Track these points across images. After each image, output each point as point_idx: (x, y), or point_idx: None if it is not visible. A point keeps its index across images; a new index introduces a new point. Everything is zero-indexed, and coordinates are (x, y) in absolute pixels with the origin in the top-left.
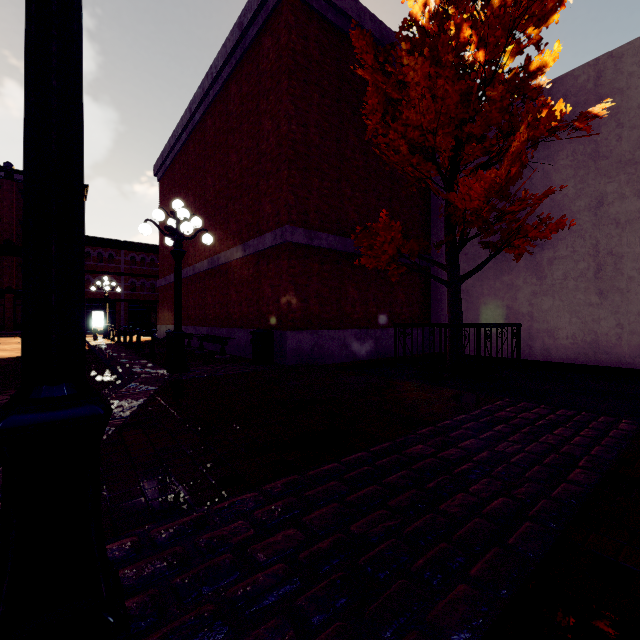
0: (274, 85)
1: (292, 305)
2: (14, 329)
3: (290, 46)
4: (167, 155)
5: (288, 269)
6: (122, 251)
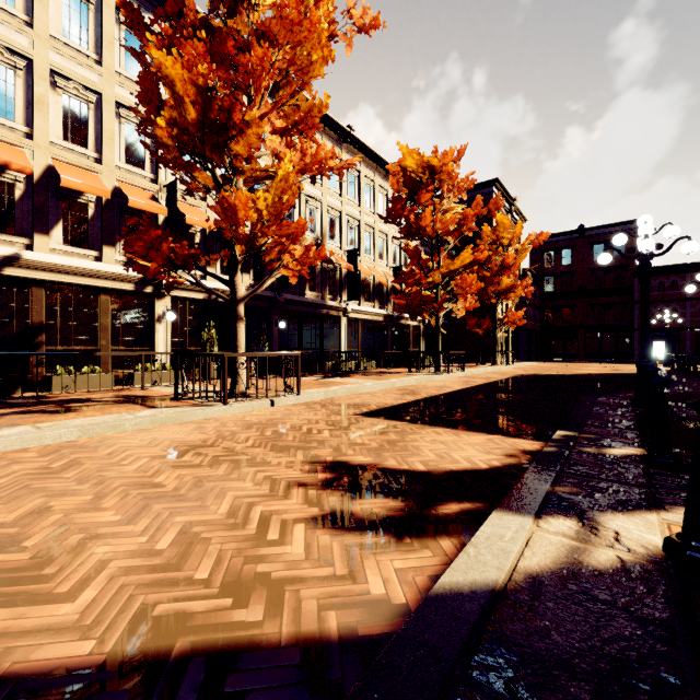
0: None
1: None
2: (584, 357)
3: None
4: None
5: None
6: (687, 275)
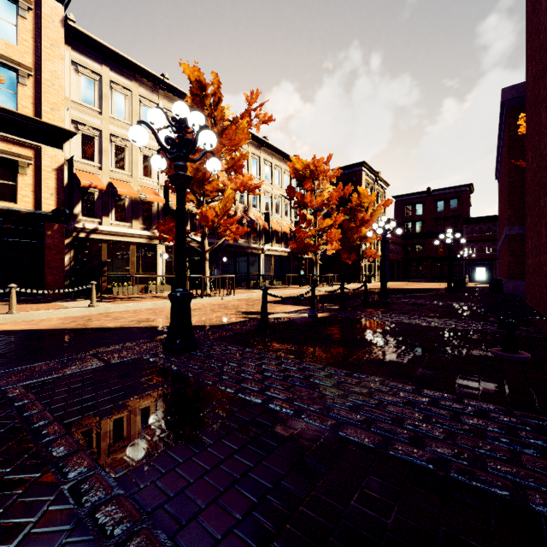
0: (506, 153)
1: (511, 266)
2: (431, 279)
3: (509, 135)
4: (496, 170)
5: (508, 248)
6: (497, 223)
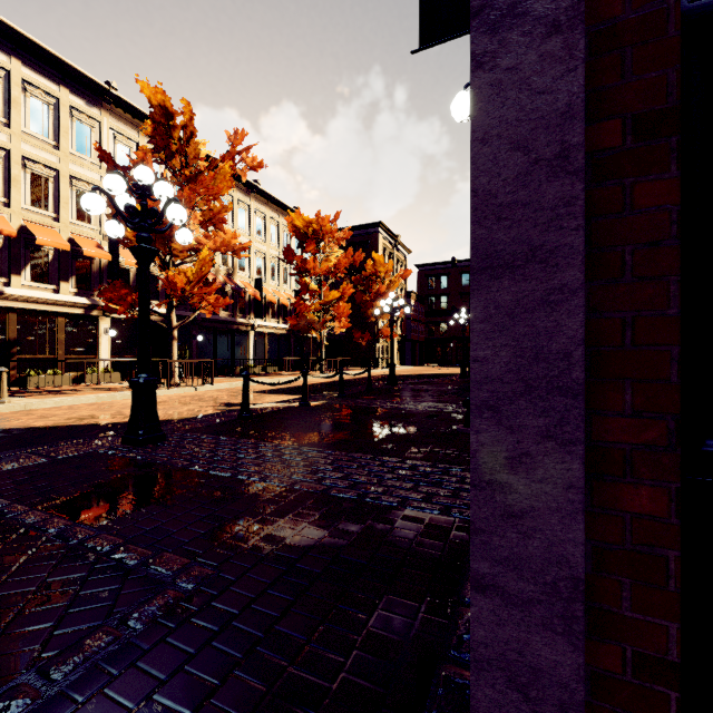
0: None
1: None
2: (456, 363)
3: None
4: None
5: None
6: None
